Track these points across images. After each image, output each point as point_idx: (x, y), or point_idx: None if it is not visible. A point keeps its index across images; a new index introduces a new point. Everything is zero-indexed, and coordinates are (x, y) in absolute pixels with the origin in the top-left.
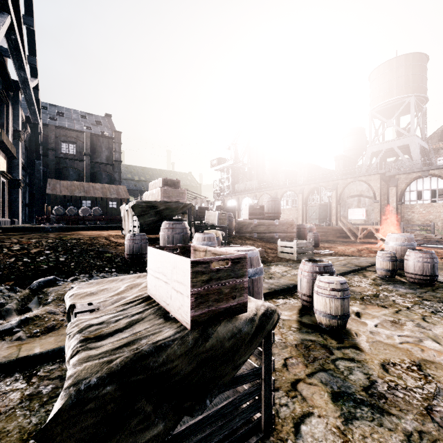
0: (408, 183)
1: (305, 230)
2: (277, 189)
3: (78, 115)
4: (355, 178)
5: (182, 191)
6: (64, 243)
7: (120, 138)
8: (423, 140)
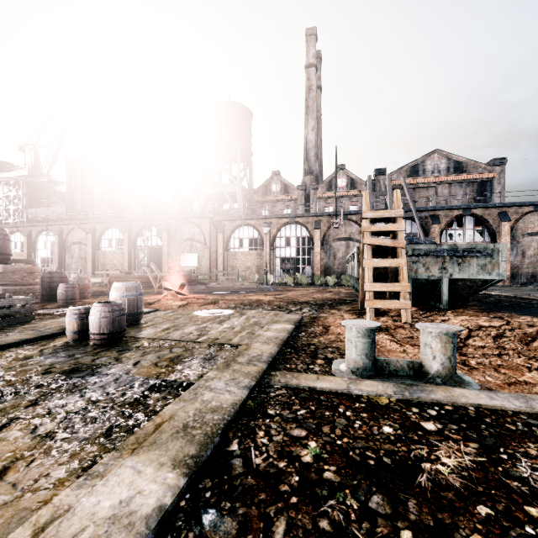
0: (233, 230)
1: (64, 280)
2: (95, 223)
3: None
4: (187, 220)
5: None
6: None
7: None
8: (249, 191)
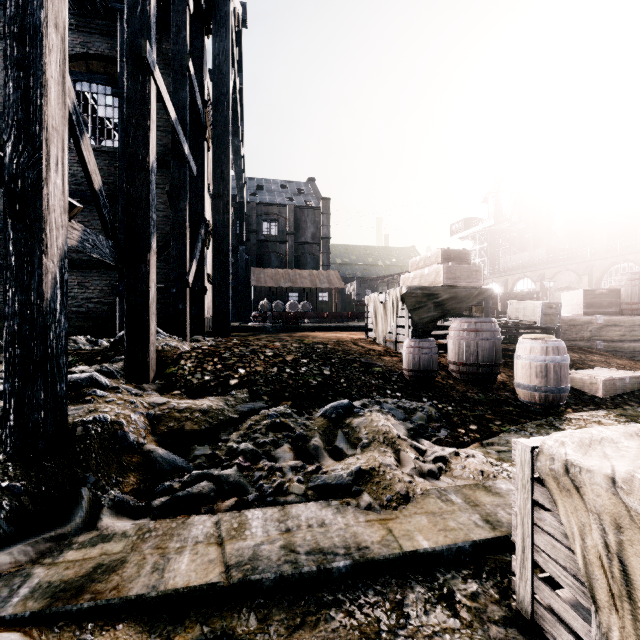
0: None
1: None
2: (592, 260)
3: (278, 185)
4: None
5: (475, 268)
6: (313, 349)
7: (328, 207)
8: None
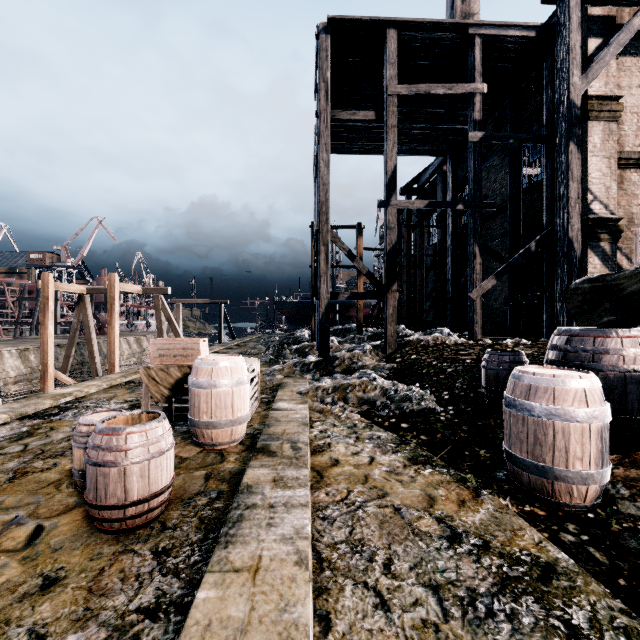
0: None
1: None
2: None
3: None
4: None
5: None
6: None
7: None
8: None
